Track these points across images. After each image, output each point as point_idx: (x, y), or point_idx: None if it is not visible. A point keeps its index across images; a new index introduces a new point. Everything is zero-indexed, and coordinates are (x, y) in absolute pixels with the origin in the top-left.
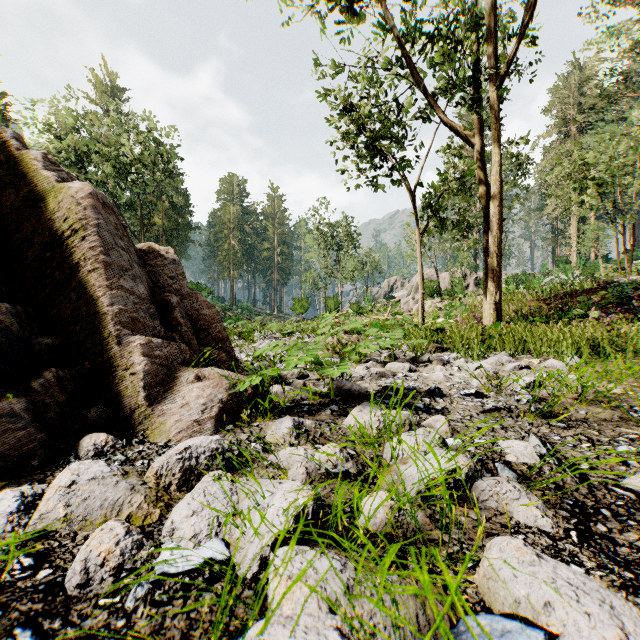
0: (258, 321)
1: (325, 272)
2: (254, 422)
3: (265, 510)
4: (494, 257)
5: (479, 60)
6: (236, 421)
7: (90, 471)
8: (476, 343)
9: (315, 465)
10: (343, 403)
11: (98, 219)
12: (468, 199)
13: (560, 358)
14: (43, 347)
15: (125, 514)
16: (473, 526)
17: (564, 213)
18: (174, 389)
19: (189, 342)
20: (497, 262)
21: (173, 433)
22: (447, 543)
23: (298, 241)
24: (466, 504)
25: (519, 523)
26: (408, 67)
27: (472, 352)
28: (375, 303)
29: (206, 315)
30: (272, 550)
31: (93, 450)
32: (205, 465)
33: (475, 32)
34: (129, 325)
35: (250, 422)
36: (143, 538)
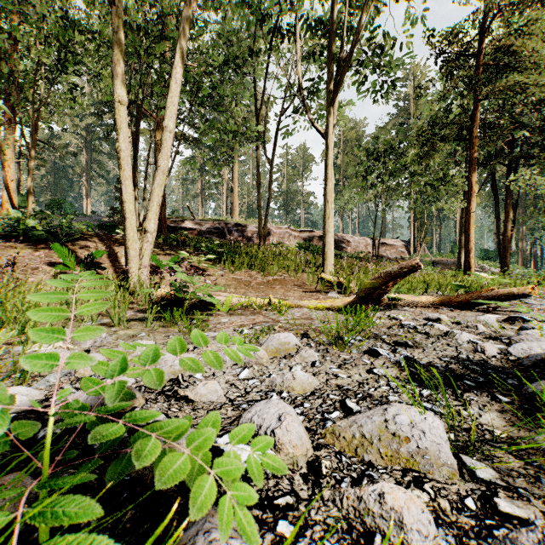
0: None
1: None
2: None
3: None
4: None
5: None
6: None
7: None
8: None
9: None
10: None
11: None
12: None
13: None
14: None
15: None
16: None
17: None
18: None
19: None
20: None
21: None
22: None
23: None
24: None
25: None
26: None
27: None
28: None
29: None
30: None
31: None
32: None
33: None
34: None
35: None
36: None
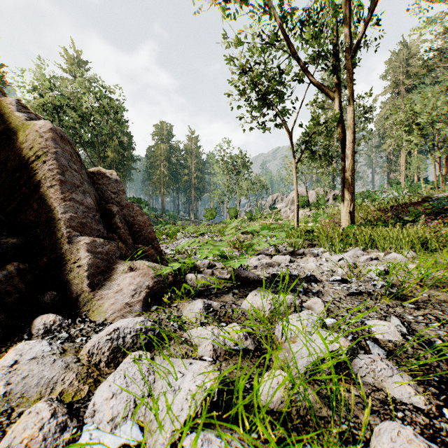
0: (180, 225)
1: (228, 190)
2: (173, 303)
3: (176, 393)
4: (349, 179)
5: (338, 38)
6: (159, 302)
7: (32, 351)
8: (338, 241)
9: (220, 342)
10: (242, 287)
11: (56, 148)
12: (329, 138)
13: (398, 252)
14: (10, 245)
15: (58, 391)
16: (356, 402)
17: (397, 148)
18: (111, 278)
19: (125, 241)
20: (351, 182)
21: (109, 313)
22: (336, 421)
23: (209, 168)
24: (347, 379)
25: (395, 399)
26: (287, 43)
27: (335, 247)
28: (263, 212)
29: (140, 220)
30: (181, 434)
31: (43, 329)
32: (130, 343)
33: (335, 17)
34: (79, 228)
35: (170, 303)
36: (67, 419)
